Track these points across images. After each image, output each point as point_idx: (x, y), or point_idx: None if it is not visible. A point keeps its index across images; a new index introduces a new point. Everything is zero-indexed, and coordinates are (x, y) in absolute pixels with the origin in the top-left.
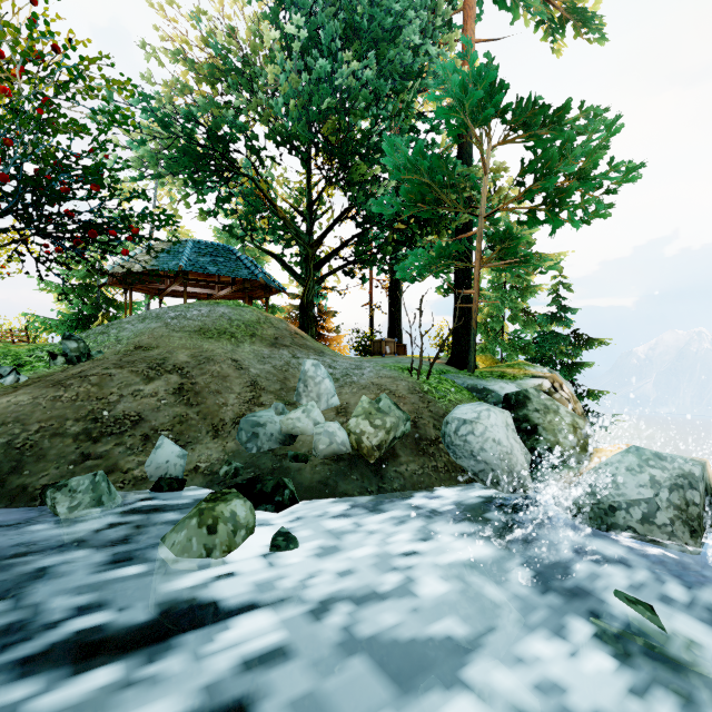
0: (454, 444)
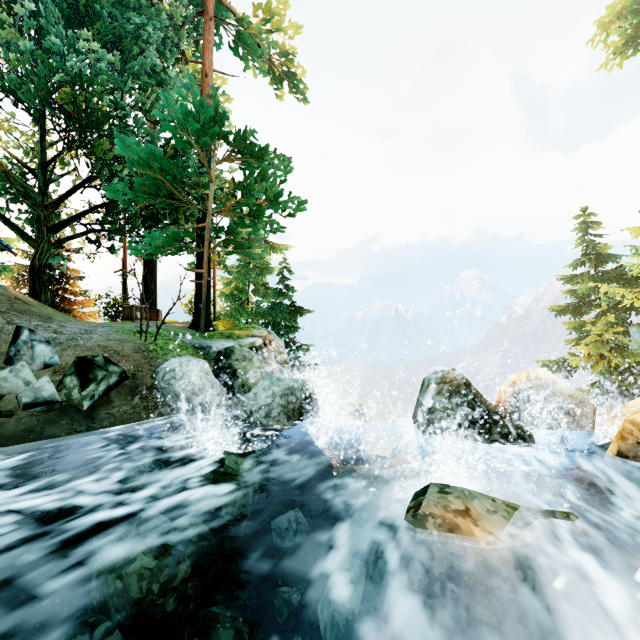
0: (162, 387)
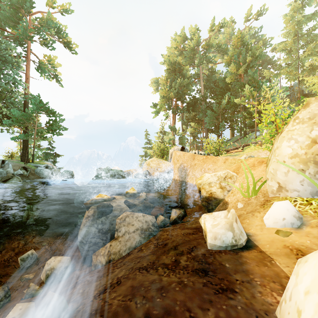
0: (40, 173)
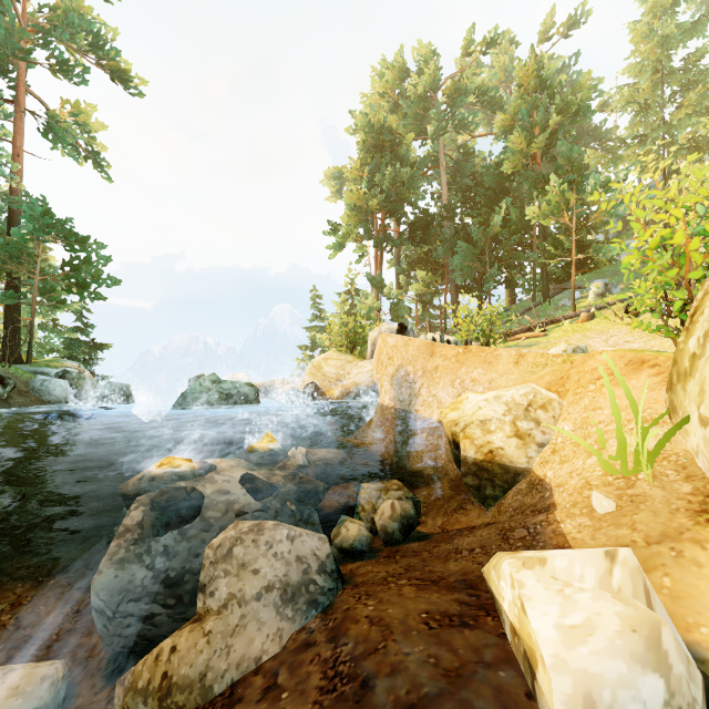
0: (41, 390)
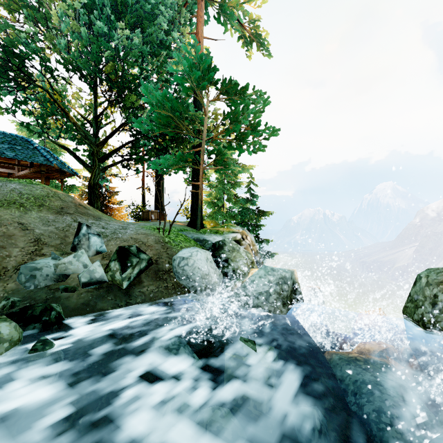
0: (177, 272)
